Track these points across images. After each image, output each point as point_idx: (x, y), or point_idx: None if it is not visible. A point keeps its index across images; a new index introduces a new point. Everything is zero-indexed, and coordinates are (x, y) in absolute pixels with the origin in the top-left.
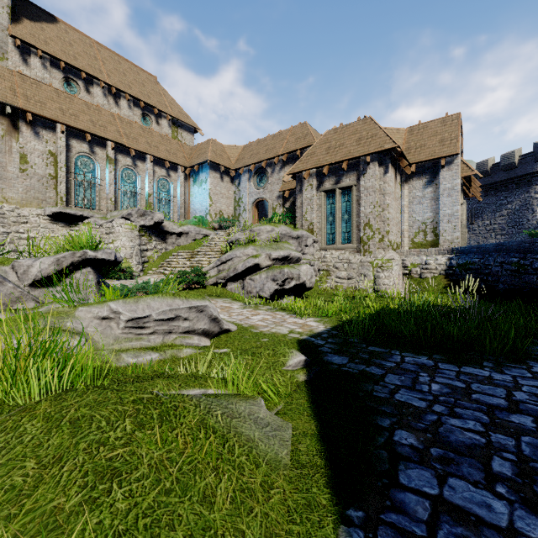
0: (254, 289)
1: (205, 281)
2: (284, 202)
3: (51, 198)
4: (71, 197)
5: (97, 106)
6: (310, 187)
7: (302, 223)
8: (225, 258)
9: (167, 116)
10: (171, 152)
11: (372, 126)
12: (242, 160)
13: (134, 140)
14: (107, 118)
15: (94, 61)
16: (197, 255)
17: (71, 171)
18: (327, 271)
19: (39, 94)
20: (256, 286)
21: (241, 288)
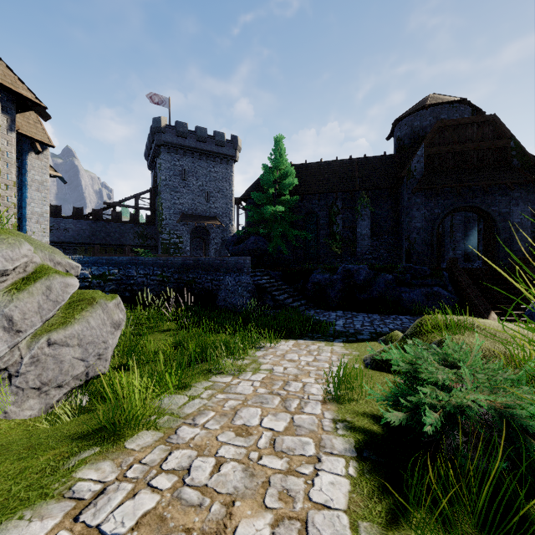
0: (77, 367)
1: None
2: None
3: None
4: None
5: None
6: None
7: None
8: None
9: None
10: None
11: None
12: None
13: None
14: None
15: None
16: None
17: None
18: None
19: None
20: (86, 354)
21: (4, 391)
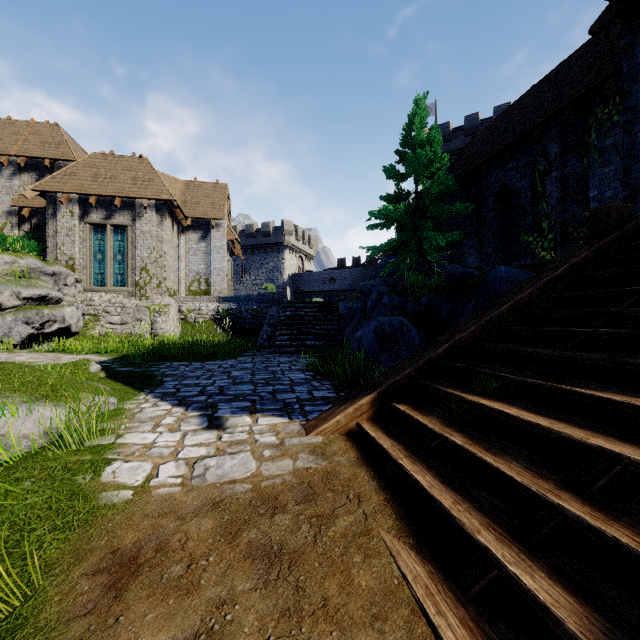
0: None
1: None
2: (21, 221)
3: None
4: None
5: None
6: (70, 215)
7: (57, 256)
8: None
9: None
10: None
11: (150, 170)
12: None
13: None
14: None
15: None
16: None
17: None
18: (95, 315)
19: None
20: None
21: None
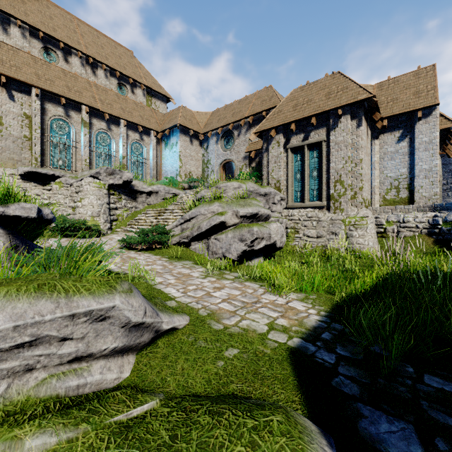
0: (219, 250)
1: (168, 240)
2: (250, 162)
3: (26, 159)
4: (46, 158)
5: (73, 73)
6: (277, 145)
7: (268, 181)
8: (189, 216)
9: (142, 86)
10: (144, 118)
11: (342, 80)
12: (210, 125)
13: (108, 106)
14: (83, 84)
15: (73, 34)
16: (164, 213)
17: (46, 134)
18: (295, 229)
19: (15, 59)
20: (222, 246)
21: (206, 248)
